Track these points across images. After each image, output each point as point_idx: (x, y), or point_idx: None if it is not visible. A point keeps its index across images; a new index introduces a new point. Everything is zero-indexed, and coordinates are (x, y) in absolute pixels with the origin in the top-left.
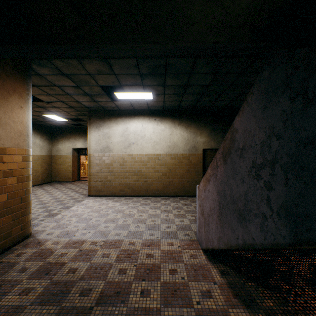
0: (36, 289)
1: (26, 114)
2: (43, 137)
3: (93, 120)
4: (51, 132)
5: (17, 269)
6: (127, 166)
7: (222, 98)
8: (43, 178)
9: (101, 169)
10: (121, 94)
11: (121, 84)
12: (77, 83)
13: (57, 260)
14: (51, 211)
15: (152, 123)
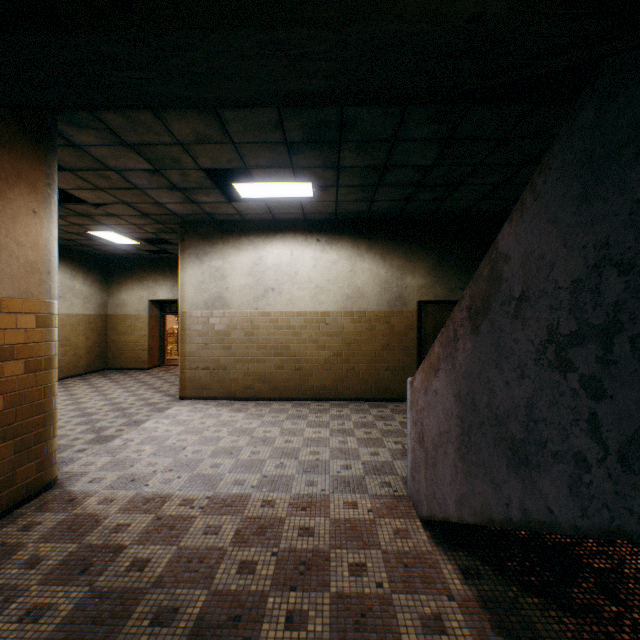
0: (58, 608)
1: (46, 228)
2: (89, 278)
3: (190, 241)
4: (106, 268)
5: (19, 560)
6: (260, 336)
7: (460, 194)
8: (90, 361)
9: (206, 342)
10: (248, 187)
11: (247, 165)
12: (155, 163)
13: (107, 540)
14: (102, 431)
15: (313, 248)
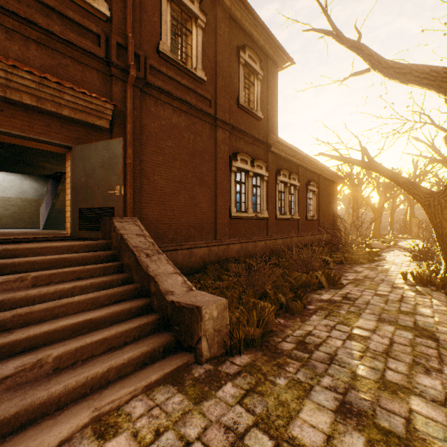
0: None
1: None
2: None
3: None
4: None
5: None
6: None
7: None
8: None
9: None
10: None
11: None
12: None
13: None
14: None
15: (3, 173)
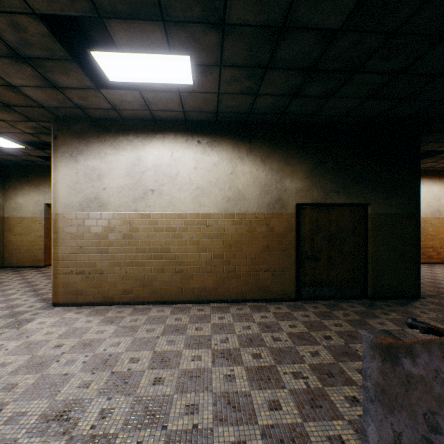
0: None
1: None
2: None
3: (63, 139)
4: (2, 173)
5: None
6: (139, 239)
7: (350, 89)
8: None
9: (81, 245)
10: (112, 60)
11: (99, 10)
12: None
13: None
14: None
15: (193, 150)
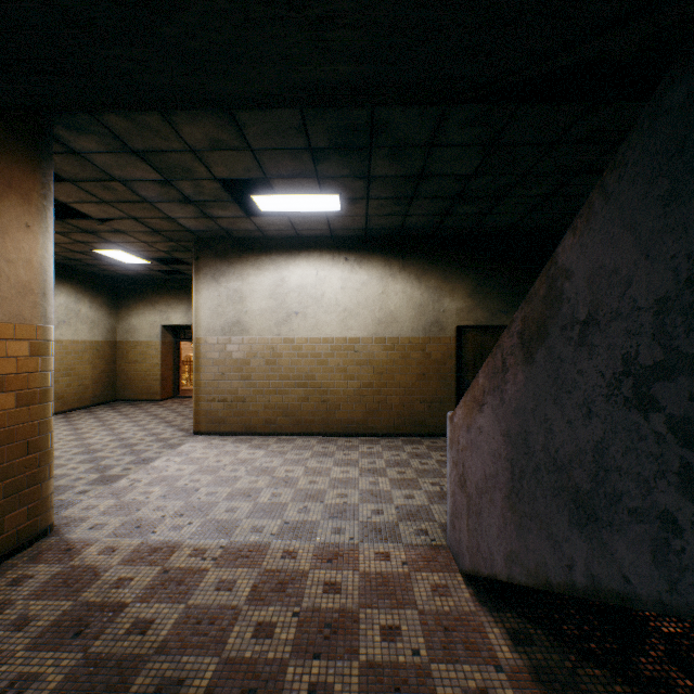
0: (46, 679)
1: (41, 244)
2: (96, 301)
3: (206, 261)
4: (115, 290)
5: (6, 620)
6: (283, 365)
7: (504, 208)
8: (97, 392)
9: (223, 372)
10: (268, 200)
11: (267, 175)
12: (165, 172)
13: (107, 597)
14: (107, 470)
15: (340, 268)
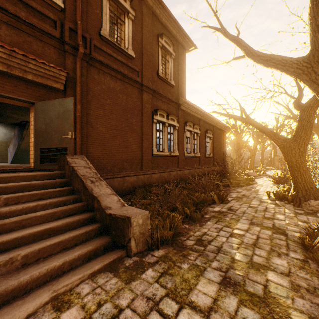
0: None
1: None
2: None
3: None
4: None
5: None
6: None
7: None
8: None
9: None
10: None
11: None
12: None
13: None
14: None
15: None
